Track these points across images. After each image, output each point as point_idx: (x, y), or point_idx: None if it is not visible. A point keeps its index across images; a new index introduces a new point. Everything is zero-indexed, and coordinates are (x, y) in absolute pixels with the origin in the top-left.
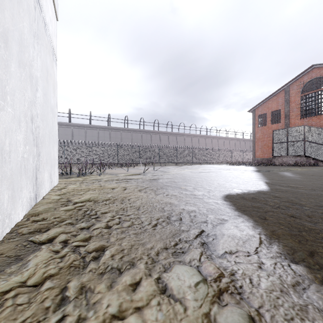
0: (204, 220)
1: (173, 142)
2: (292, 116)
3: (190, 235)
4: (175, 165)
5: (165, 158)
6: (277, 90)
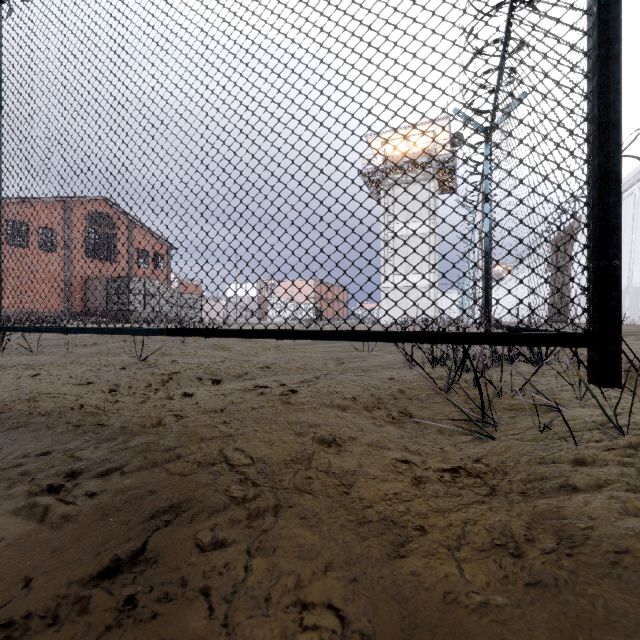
0: None
1: None
2: (76, 251)
3: None
4: None
5: None
6: (59, 197)
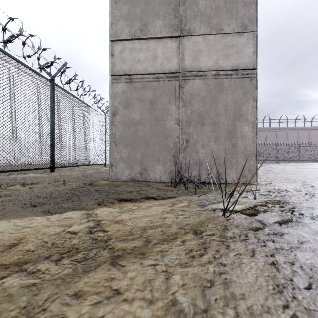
0: (305, 180)
1: (271, 137)
2: None
3: (299, 181)
4: (275, 163)
5: (262, 156)
6: None
